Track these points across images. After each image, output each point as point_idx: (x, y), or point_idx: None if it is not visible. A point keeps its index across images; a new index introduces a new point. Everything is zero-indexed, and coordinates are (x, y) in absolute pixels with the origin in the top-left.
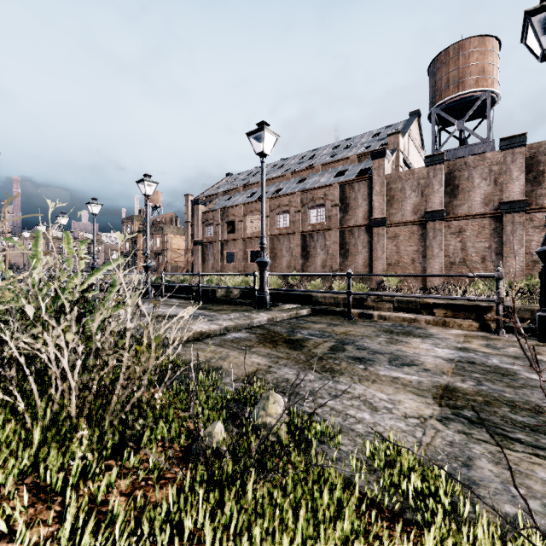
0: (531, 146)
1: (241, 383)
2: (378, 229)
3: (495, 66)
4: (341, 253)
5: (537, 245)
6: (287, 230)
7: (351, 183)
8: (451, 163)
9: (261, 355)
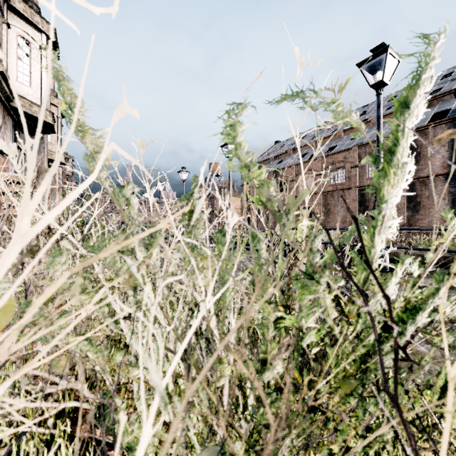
0: None
1: None
2: None
3: None
4: (410, 207)
5: None
6: (341, 186)
7: (423, 130)
8: None
9: None
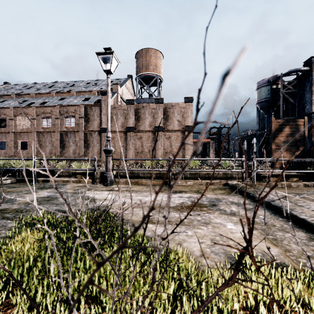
0: (165, 104)
1: None
2: (104, 134)
3: (161, 65)
4: (85, 146)
5: (167, 145)
6: (49, 129)
7: (90, 106)
8: (137, 105)
9: None
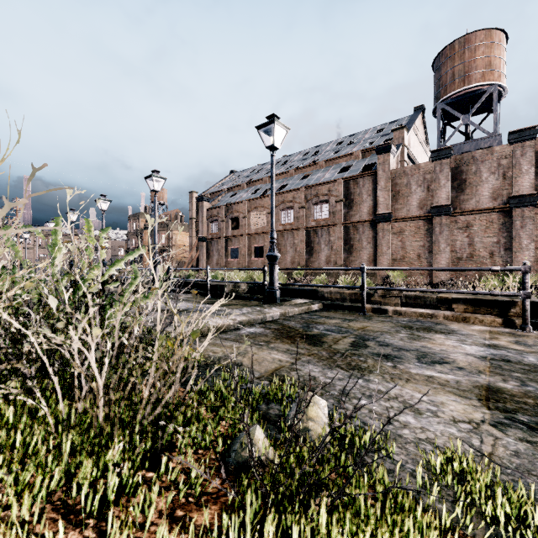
0: None
1: (266, 381)
2: (383, 225)
3: (501, 59)
4: (346, 249)
5: None
6: (291, 226)
7: (355, 179)
8: (458, 157)
9: (281, 351)
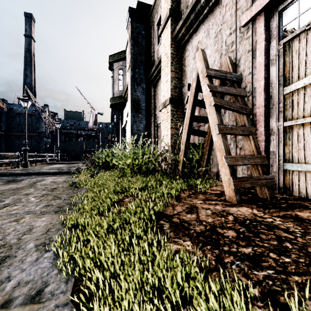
0: None
1: None
2: None
3: None
4: None
5: None
6: None
7: None
8: None
9: None
